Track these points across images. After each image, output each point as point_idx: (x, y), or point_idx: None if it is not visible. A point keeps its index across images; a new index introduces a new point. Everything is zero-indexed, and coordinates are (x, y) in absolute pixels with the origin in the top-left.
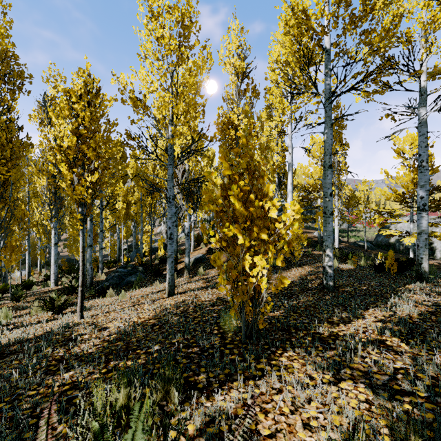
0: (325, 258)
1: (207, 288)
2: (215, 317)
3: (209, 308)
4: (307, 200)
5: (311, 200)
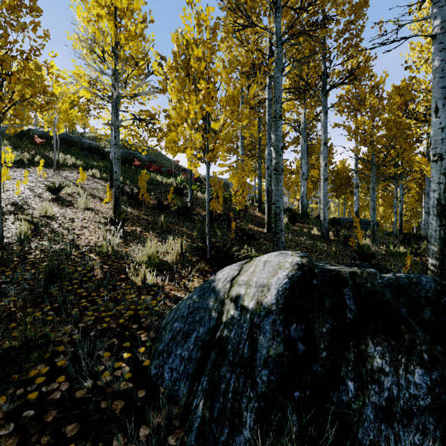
0: None
1: None
2: None
3: None
4: None
5: None
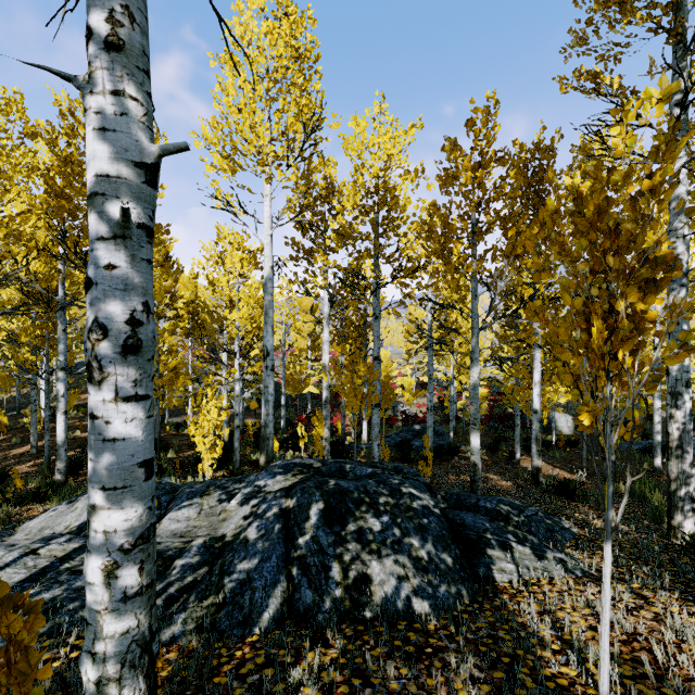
0: (31, 436)
1: None
2: None
3: None
4: None
5: None
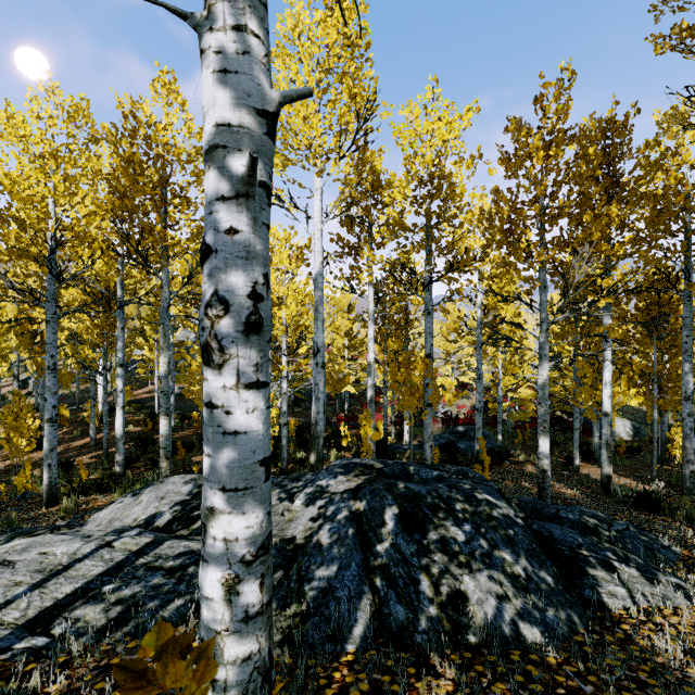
0: (91, 430)
1: (3, 461)
2: (5, 470)
3: (2, 468)
4: (150, 361)
5: (154, 361)
